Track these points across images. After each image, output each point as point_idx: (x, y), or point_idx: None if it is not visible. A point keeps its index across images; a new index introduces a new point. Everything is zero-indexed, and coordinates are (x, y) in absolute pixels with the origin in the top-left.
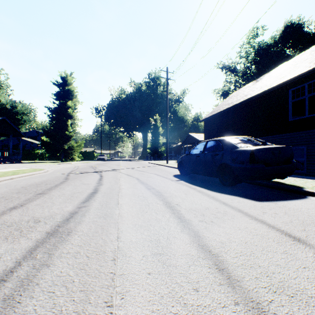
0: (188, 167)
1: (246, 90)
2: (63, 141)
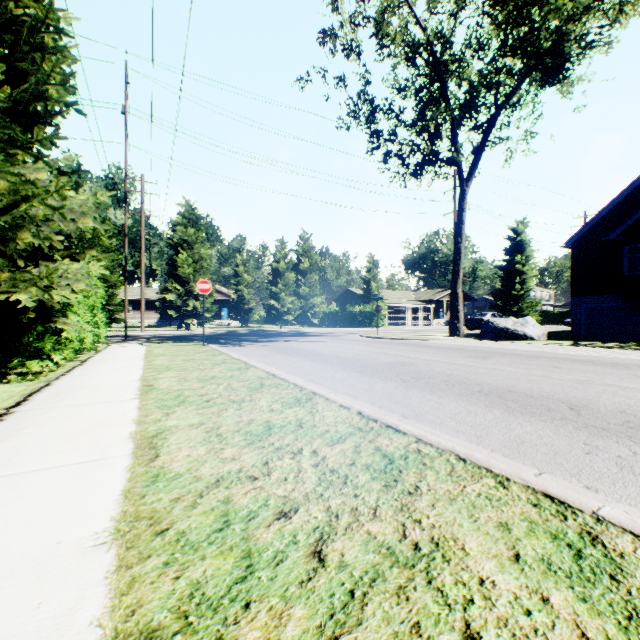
0: None
1: None
2: (513, 301)
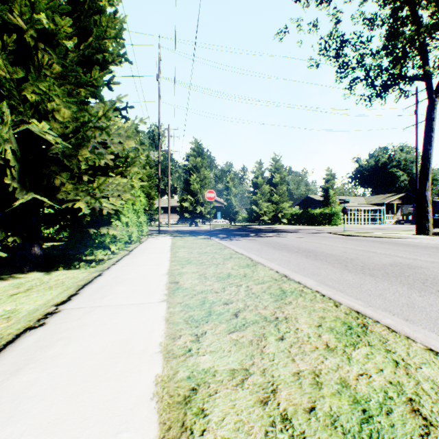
0: None
1: None
2: None
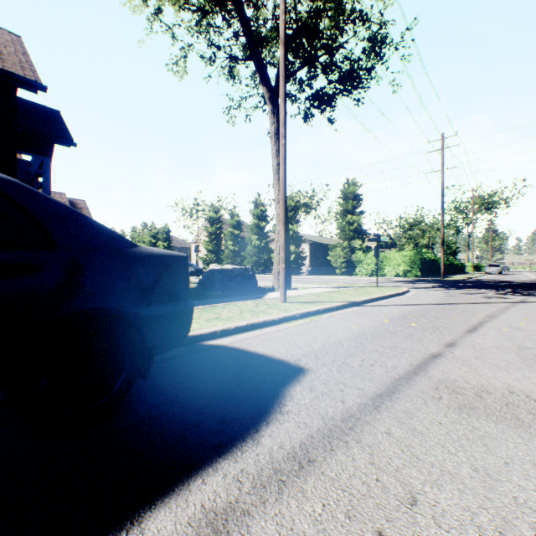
0: None
1: None
2: None
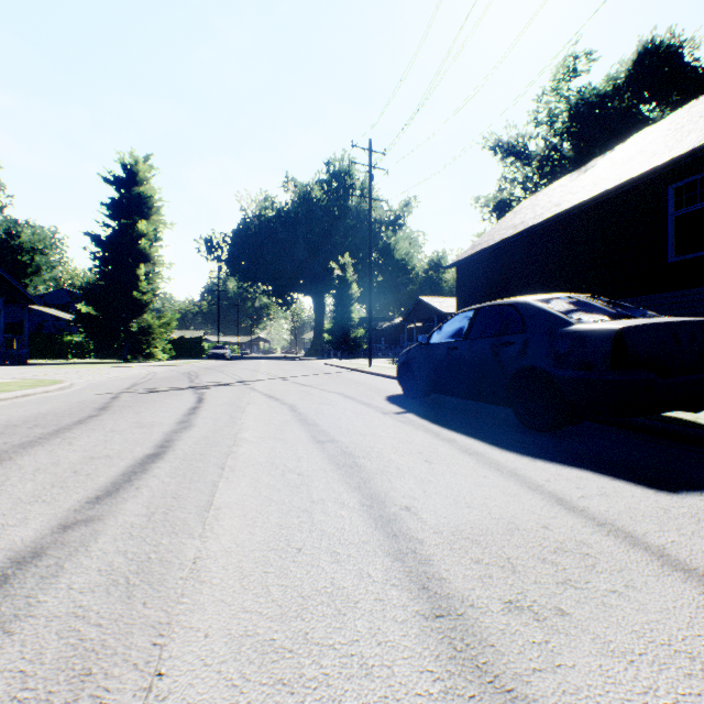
0: (425, 377)
1: (556, 194)
2: (128, 313)
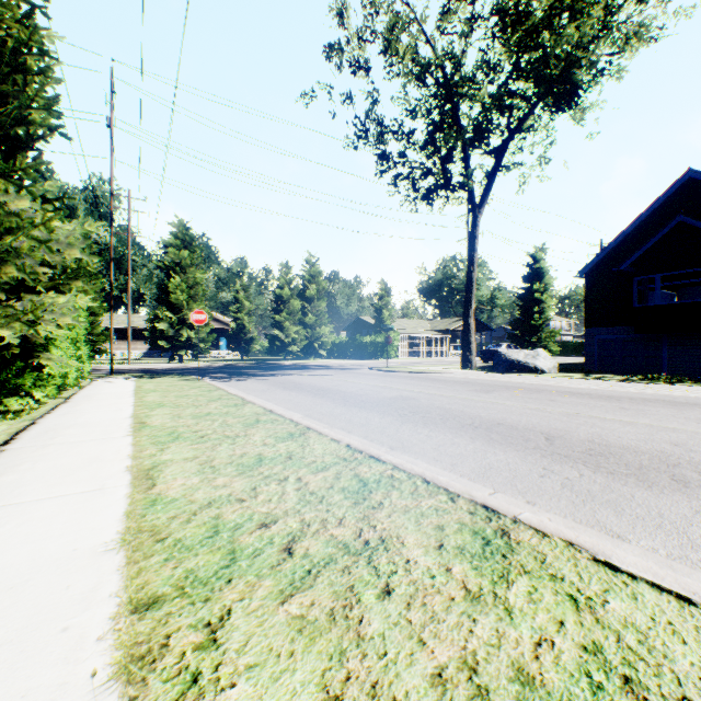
0: None
1: None
2: (531, 331)
